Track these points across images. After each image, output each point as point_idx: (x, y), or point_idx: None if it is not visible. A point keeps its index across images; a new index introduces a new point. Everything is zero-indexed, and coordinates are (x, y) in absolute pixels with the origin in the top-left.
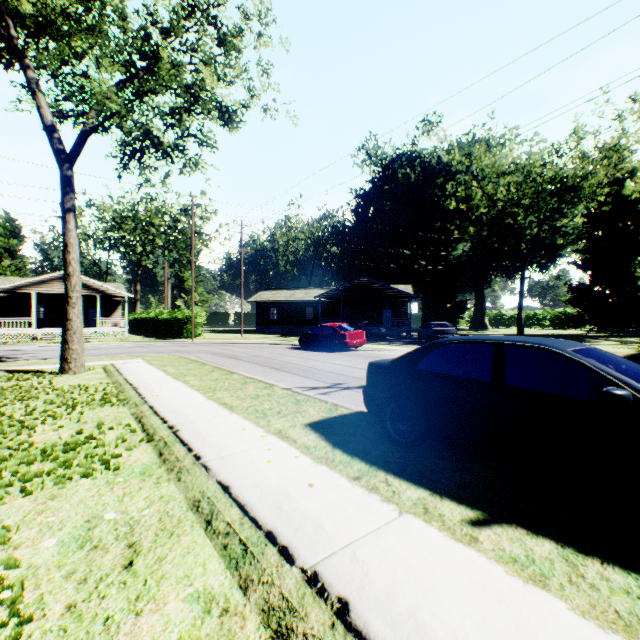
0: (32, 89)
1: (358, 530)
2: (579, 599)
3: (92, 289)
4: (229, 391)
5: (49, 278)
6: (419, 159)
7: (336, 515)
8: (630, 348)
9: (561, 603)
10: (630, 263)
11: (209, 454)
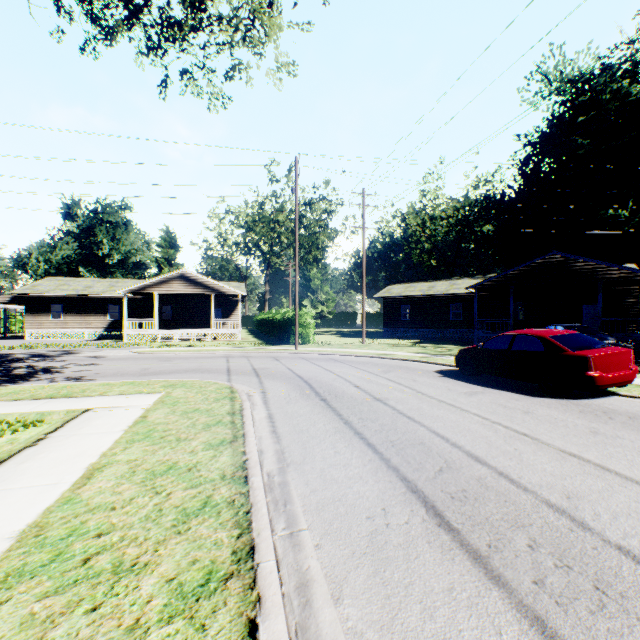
0: None
1: None
2: None
3: (207, 288)
4: None
5: (169, 278)
6: None
7: None
8: None
9: None
10: None
11: None
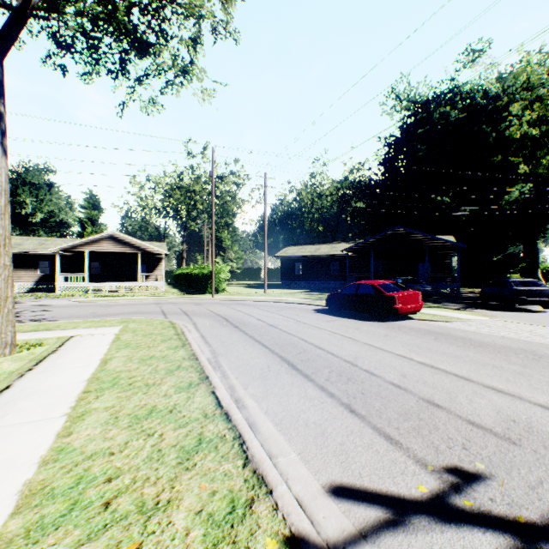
0: None
1: None
2: None
3: (134, 247)
4: (91, 541)
5: (99, 238)
6: (459, 96)
7: None
8: None
9: None
10: None
11: None
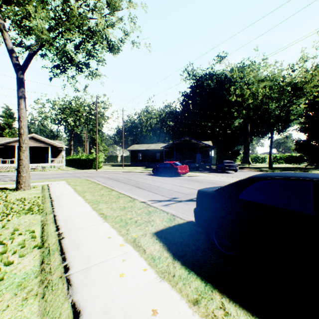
0: (1, 29)
1: None
2: None
3: (46, 143)
4: (107, 203)
5: None
6: (215, 76)
7: None
8: None
9: None
10: None
11: (76, 265)
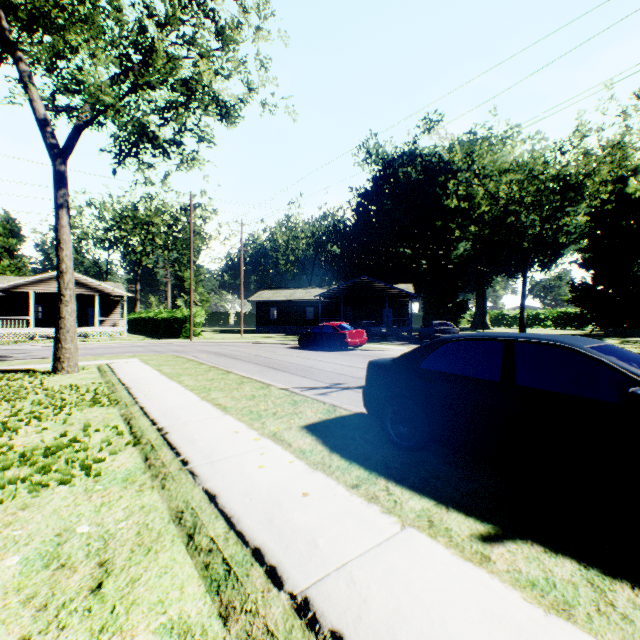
0: (24, 82)
1: (356, 547)
2: (611, 634)
3: (91, 288)
4: (224, 391)
5: (47, 277)
6: (420, 158)
7: (332, 529)
8: (635, 348)
9: (591, 639)
10: (633, 262)
11: (197, 459)
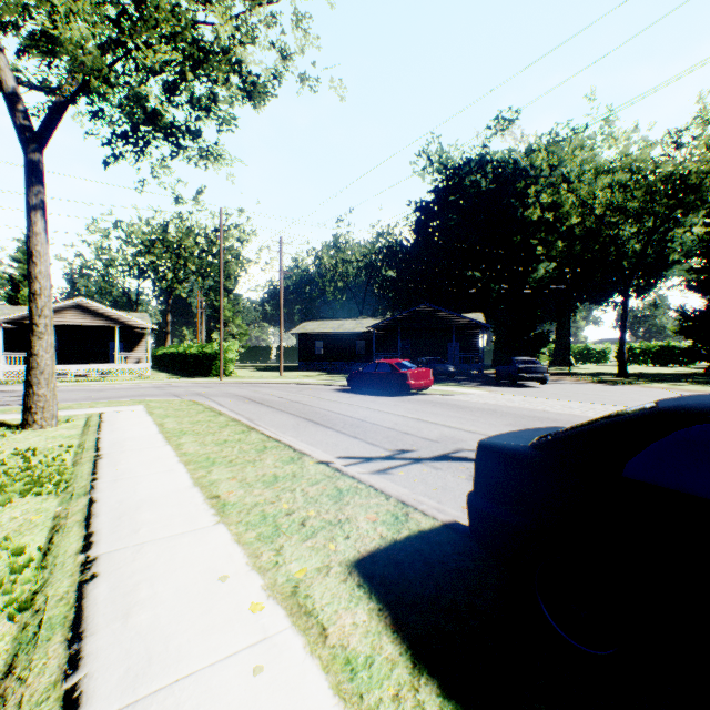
0: None
1: None
2: None
3: (110, 319)
4: (233, 467)
5: (61, 307)
6: (491, 164)
7: None
8: None
9: None
10: None
11: (105, 690)
